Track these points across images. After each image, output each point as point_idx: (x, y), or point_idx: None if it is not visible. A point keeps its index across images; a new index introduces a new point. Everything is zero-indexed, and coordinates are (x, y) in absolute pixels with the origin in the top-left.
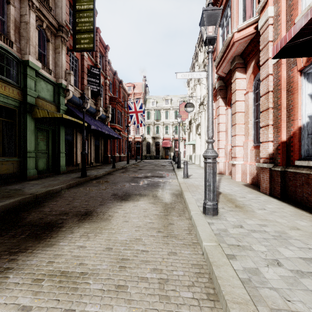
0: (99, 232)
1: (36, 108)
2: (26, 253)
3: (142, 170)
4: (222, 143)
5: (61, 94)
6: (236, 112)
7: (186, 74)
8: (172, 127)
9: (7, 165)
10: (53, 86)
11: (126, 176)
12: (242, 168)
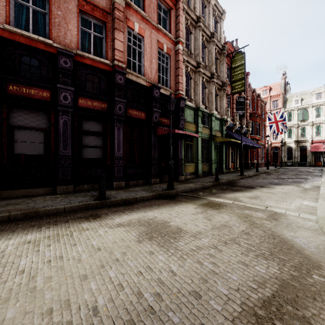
0: (272, 189)
1: (216, 137)
2: (251, 189)
3: (285, 174)
4: None
5: (223, 125)
6: None
7: None
8: None
9: (205, 167)
10: (219, 121)
11: (272, 177)
12: None
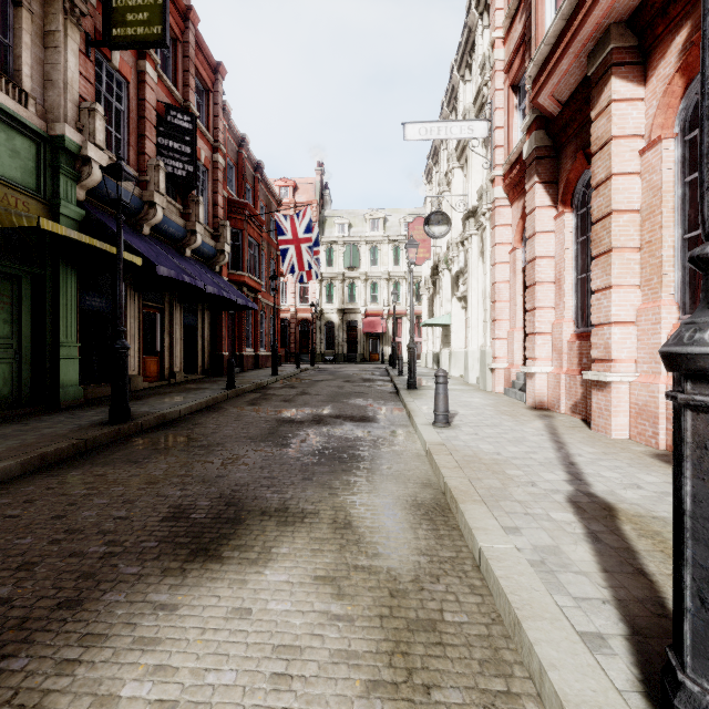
0: None
1: None
2: None
3: (309, 396)
4: (543, 316)
5: (62, 171)
6: (613, 212)
7: (432, 127)
8: (387, 287)
9: None
10: (35, 144)
11: (258, 418)
12: (632, 398)
